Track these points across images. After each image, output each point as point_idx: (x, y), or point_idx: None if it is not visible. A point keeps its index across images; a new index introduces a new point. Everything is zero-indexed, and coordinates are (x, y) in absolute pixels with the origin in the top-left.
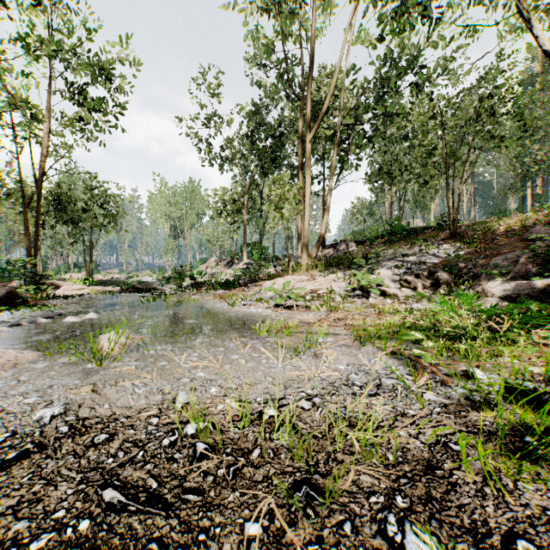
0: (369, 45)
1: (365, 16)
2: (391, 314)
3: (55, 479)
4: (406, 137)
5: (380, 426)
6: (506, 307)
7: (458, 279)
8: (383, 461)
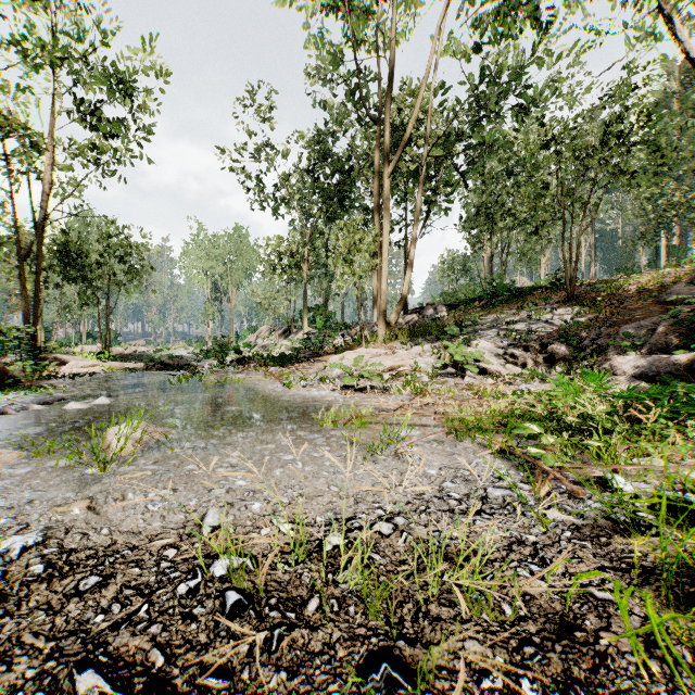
0: (463, 54)
1: (459, 18)
2: (494, 398)
3: (12, 652)
4: (509, 174)
5: (489, 560)
6: (649, 389)
7: (578, 353)
8: (497, 617)
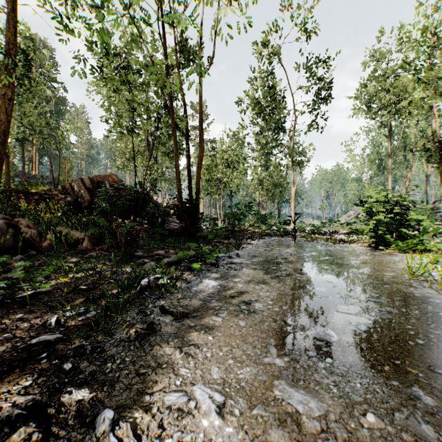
0: None
1: None
2: None
3: None
4: None
5: None
6: None
7: None
8: None
